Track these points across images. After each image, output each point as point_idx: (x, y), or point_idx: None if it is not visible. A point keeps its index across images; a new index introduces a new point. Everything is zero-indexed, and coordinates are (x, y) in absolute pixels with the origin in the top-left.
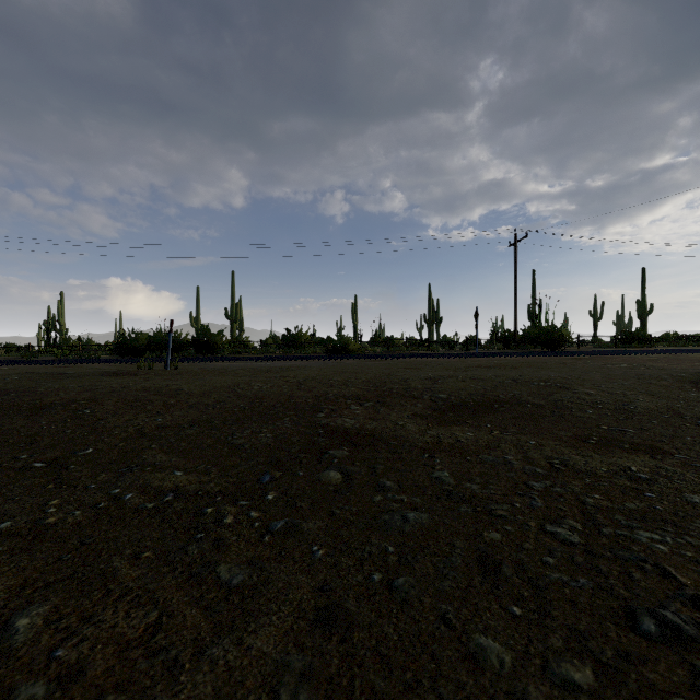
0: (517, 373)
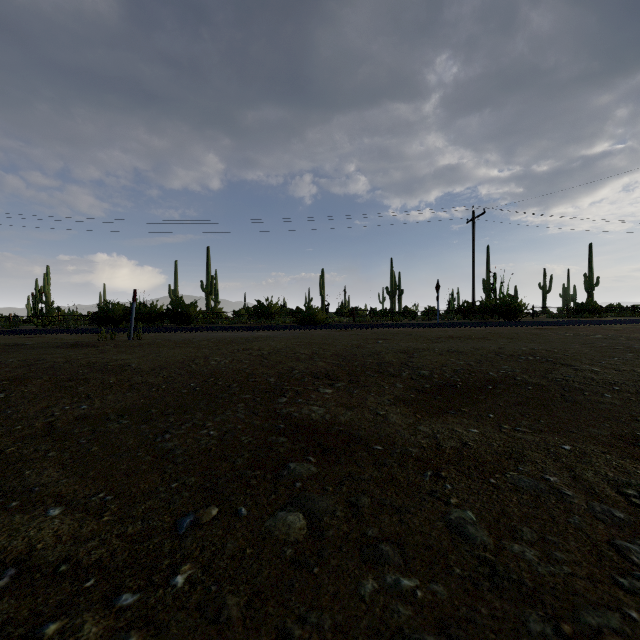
0: (495, 345)
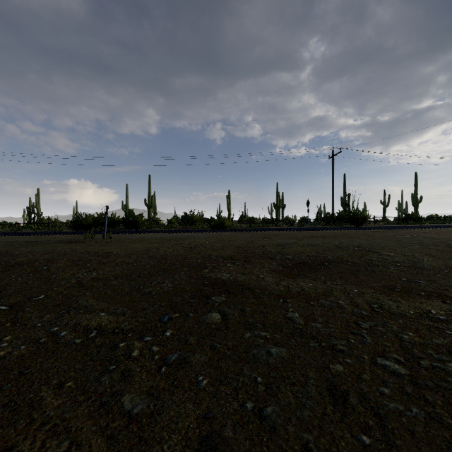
0: (338, 241)
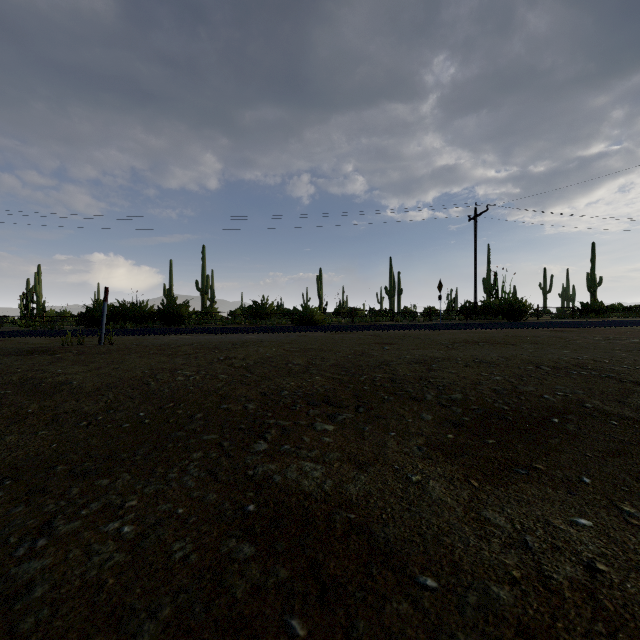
0: (525, 352)
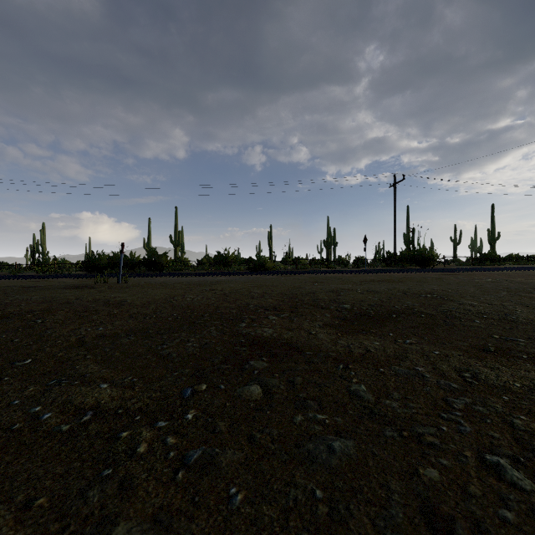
0: (405, 286)
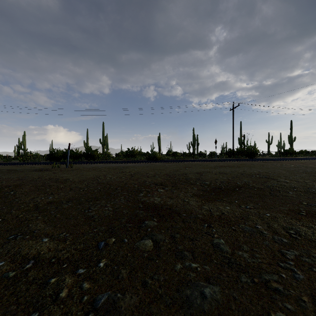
0: (241, 170)
